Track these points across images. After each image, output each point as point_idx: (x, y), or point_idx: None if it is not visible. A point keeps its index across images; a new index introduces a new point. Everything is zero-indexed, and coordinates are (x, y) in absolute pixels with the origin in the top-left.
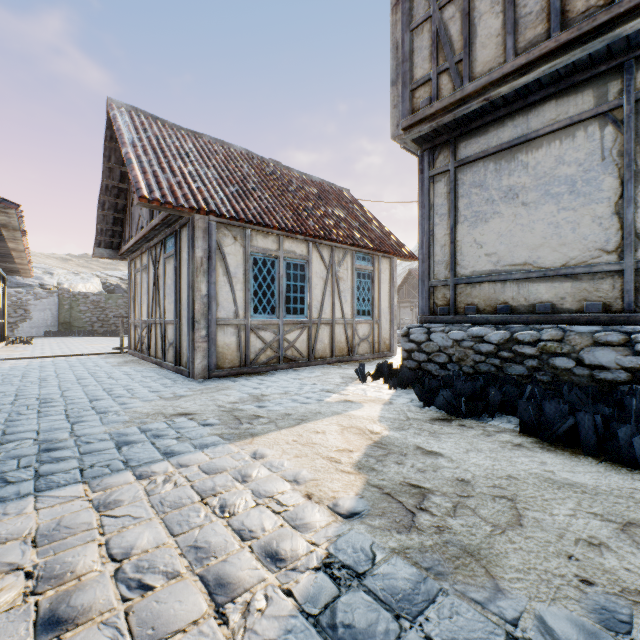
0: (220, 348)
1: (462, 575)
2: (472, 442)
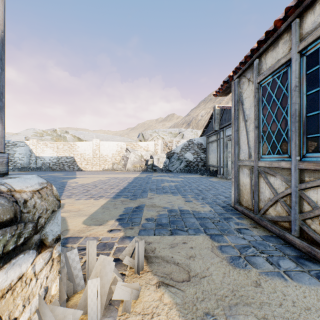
0: (241, 186)
1: None
2: None
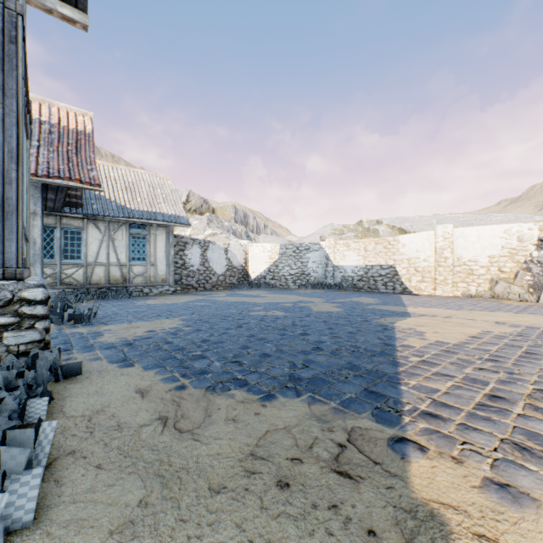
0: None
1: (324, 407)
2: None
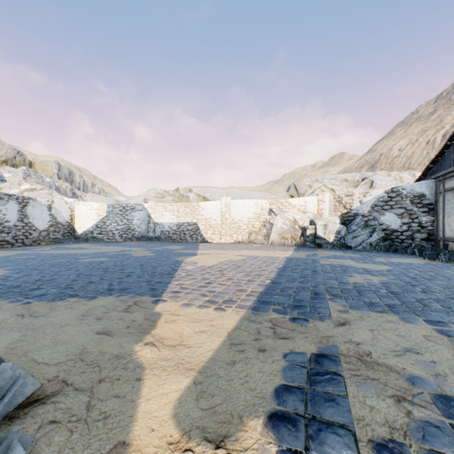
0: None
1: (126, 297)
2: (49, 353)
